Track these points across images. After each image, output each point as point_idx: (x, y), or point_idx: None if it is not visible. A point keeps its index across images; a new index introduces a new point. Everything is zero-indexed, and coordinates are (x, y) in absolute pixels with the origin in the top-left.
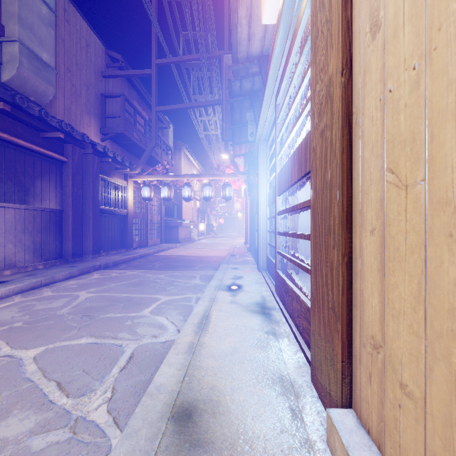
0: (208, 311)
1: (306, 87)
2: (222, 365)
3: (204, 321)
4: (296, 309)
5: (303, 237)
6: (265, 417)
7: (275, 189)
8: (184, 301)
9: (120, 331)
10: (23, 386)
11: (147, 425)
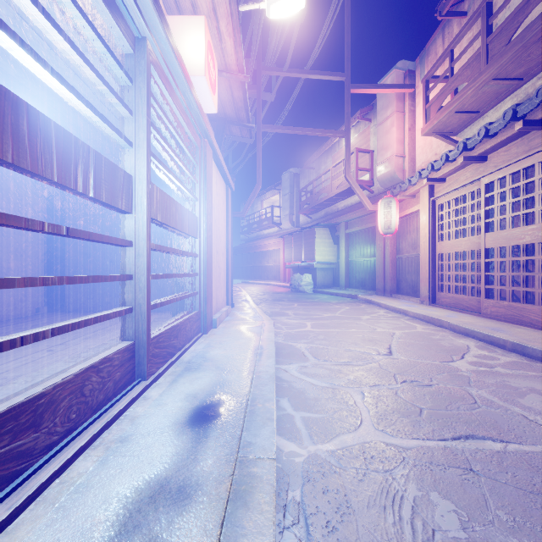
0: (258, 360)
1: (187, 175)
2: (244, 336)
3: (259, 351)
4: (189, 329)
5: (192, 275)
6: (231, 330)
7: (148, 200)
8: (319, 422)
9: (342, 369)
10: (343, 347)
11: (268, 329)
